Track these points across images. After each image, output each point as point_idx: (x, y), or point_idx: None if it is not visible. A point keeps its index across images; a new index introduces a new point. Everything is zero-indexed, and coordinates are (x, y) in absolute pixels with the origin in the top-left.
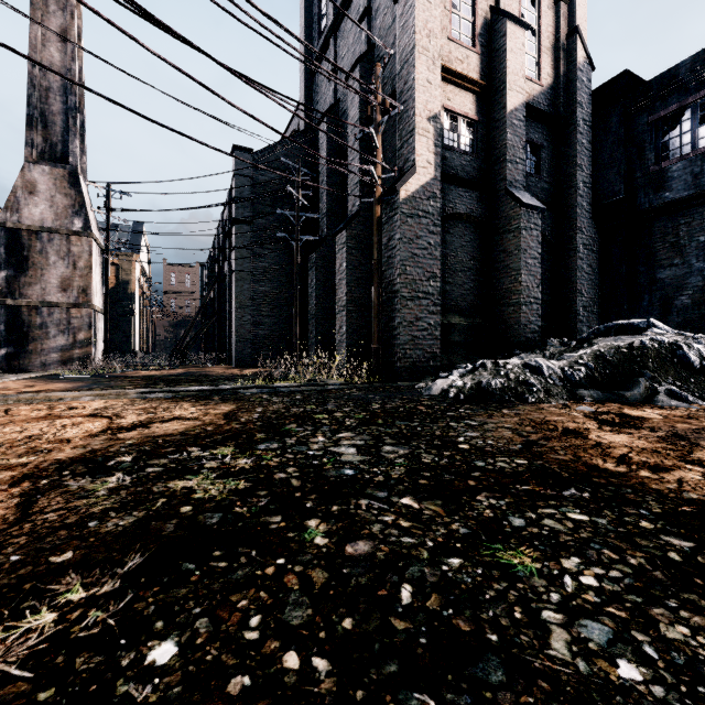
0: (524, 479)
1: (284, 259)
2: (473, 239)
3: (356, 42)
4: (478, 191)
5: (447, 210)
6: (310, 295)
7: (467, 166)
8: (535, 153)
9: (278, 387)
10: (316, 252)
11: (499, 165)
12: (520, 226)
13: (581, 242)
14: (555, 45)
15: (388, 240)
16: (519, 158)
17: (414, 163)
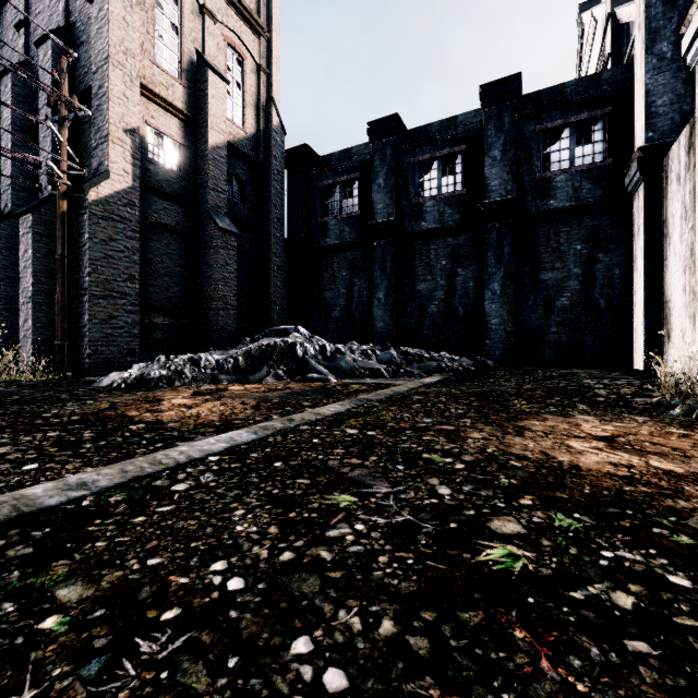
0: (56, 425)
1: None
2: (179, 248)
3: (53, 8)
4: (184, 207)
5: (151, 219)
6: None
7: (174, 183)
8: (242, 186)
9: None
10: None
11: (203, 190)
12: (218, 245)
13: (276, 264)
14: (258, 104)
15: (78, 237)
16: (221, 188)
17: (108, 168)
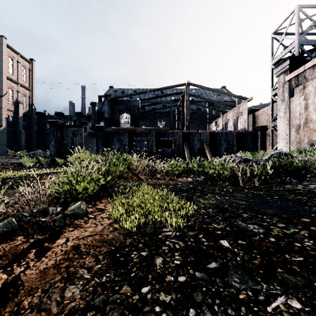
0: None
1: None
2: (13, 135)
3: None
4: (14, 128)
5: (8, 131)
6: None
7: (12, 124)
8: (25, 121)
9: None
10: None
11: (18, 124)
12: (22, 135)
13: (34, 136)
14: (29, 104)
15: None
16: (22, 124)
17: (2, 125)
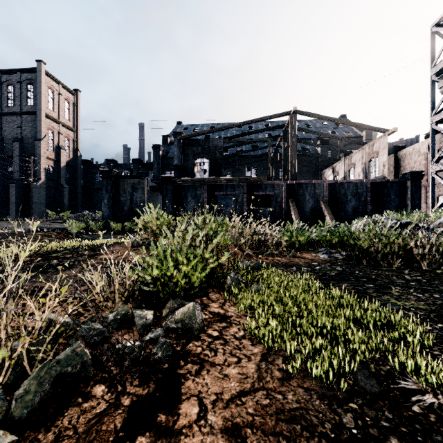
0: None
1: None
2: (53, 191)
3: (14, 129)
4: (55, 181)
5: (47, 186)
6: None
7: (52, 176)
8: (69, 172)
9: None
10: None
11: (60, 177)
12: (64, 191)
13: (79, 193)
14: (73, 150)
15: (34, 192)
16: (64, 176)
17: (41, 178)
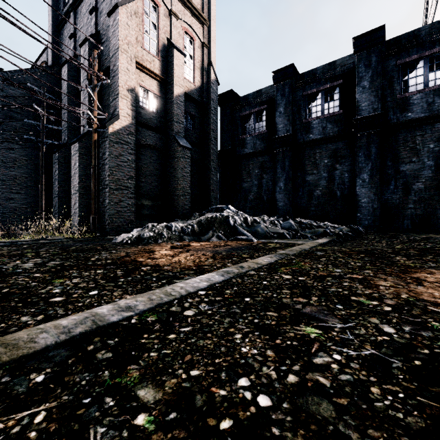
0: (99, 265)
1: (33, 153)
2: (157, 159)
3: (88, 24)
4: (160, 134)
5: (141, 142)
6: (54, 181)
7: (154, 119)
8: (192, 119)
9: (13, 242)
10: (59, 153)
11: (171, 122)
12: (179, 156)
13: (213, 167)
14: (202, 67)
15: (102, 154)
16: (181, 120)
17: (119, 113)
